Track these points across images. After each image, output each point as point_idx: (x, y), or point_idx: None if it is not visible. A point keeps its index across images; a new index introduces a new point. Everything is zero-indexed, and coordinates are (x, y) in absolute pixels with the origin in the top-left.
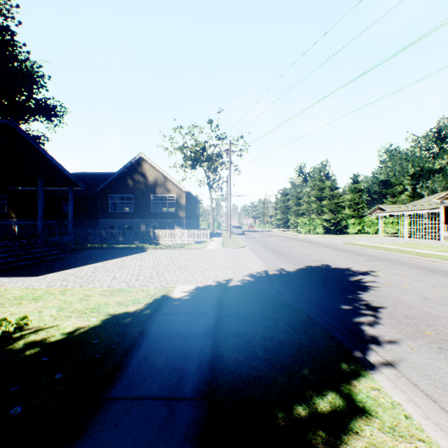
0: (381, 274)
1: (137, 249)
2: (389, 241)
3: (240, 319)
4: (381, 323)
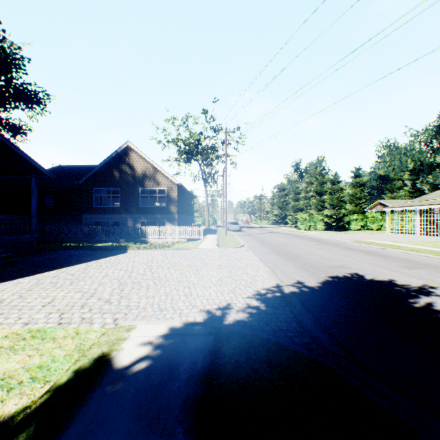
0: None
1: (117, 249)
2: (403, 239)
3: None
4: None
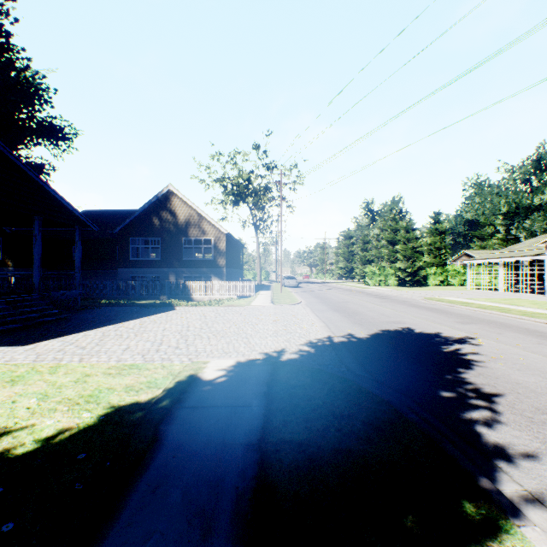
0: (483, 342)
1: (163, 306)
2: (481, 296)
3: (299, 416)
4: (503, 422)
